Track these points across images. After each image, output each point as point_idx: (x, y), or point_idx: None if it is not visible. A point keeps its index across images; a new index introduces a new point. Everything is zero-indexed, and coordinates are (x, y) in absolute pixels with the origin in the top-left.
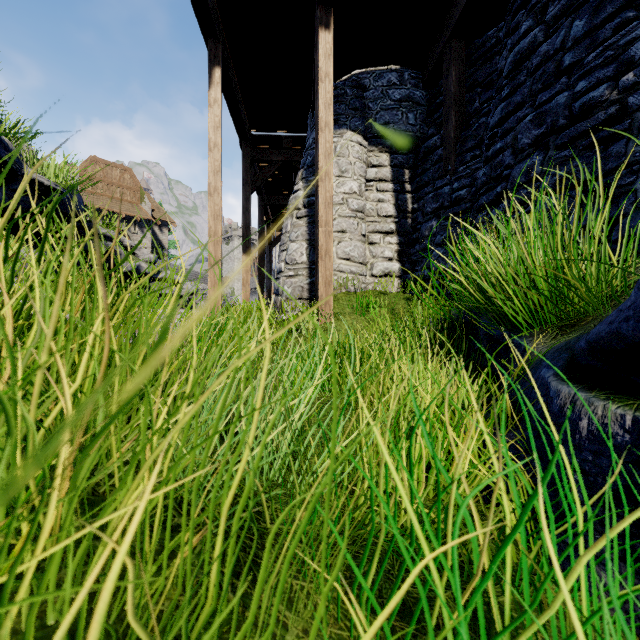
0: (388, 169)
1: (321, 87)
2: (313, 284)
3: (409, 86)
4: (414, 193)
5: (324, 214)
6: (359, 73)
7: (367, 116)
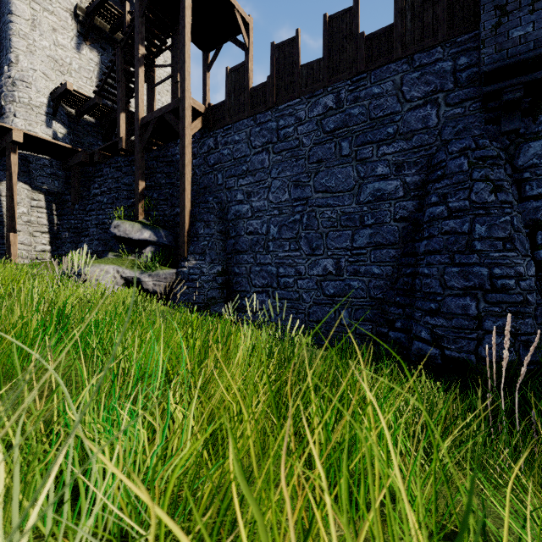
0: (44, 203)
1: (12, 176)
2: (1, 254)
3: (56, 168)
4: (58, 216)
5: (13, 228)
6: (26, 153)
7: (32, 176)
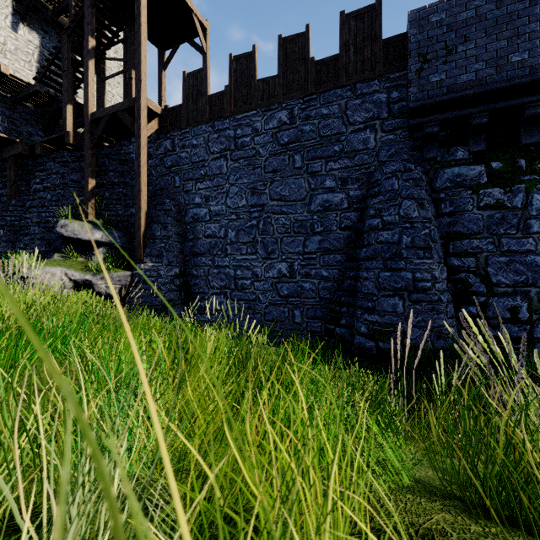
0: None
1: None
2: None
3: None
4: None
5: None
6: None
7: None
